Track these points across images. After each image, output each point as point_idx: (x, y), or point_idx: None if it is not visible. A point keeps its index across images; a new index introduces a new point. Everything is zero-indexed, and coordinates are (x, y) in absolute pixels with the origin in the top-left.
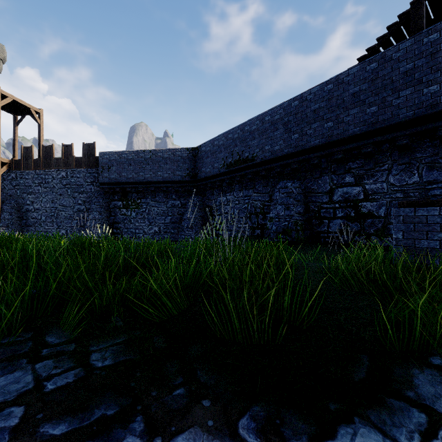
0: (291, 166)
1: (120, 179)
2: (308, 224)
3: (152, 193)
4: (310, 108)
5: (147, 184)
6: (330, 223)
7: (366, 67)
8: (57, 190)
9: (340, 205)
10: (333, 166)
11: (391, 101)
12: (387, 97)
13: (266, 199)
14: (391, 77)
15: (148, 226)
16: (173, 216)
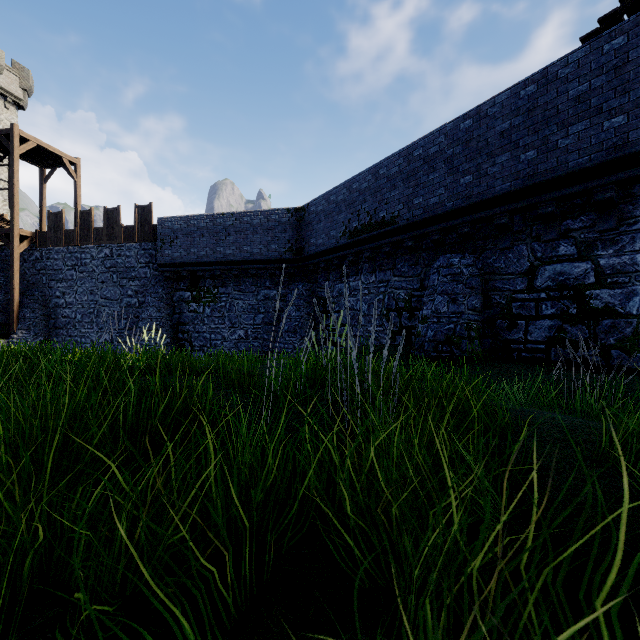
0: (458, 231)
1: (188, 257)
2: (489, 327)
3: (235, 279)
4: (493, 129)
5: (228, 265)
6: (530, 326)
7: (603, 46)
8: (98, 276)
9: (548, 295)
10: (535, 227)
11: None
12: None
13: (414, 287)
14: None
15: (229, 329)
16: (267, 314)
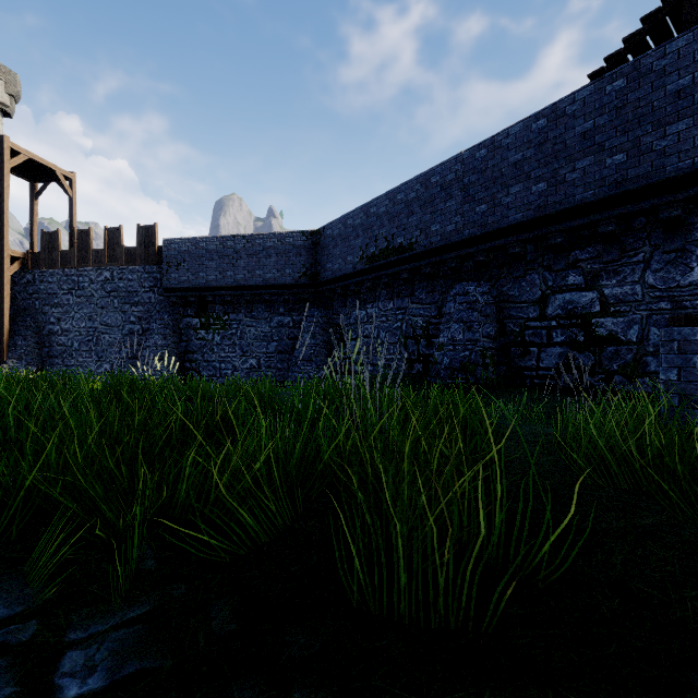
0: (474, 259)
1: (196, 282)
2: (503, 354)
3: (246, 305)
4: (507, 159)
5: (239, 290)
6: (541, 353)
7: (605, 87)
8: (97, 301)
9: (558, 323)
10: (546, 256)
11: (651, 144)
12: (644, 137)
13: (432, 314)
14: (651, 102)
15: (240, 358)
16: (281, 341)
